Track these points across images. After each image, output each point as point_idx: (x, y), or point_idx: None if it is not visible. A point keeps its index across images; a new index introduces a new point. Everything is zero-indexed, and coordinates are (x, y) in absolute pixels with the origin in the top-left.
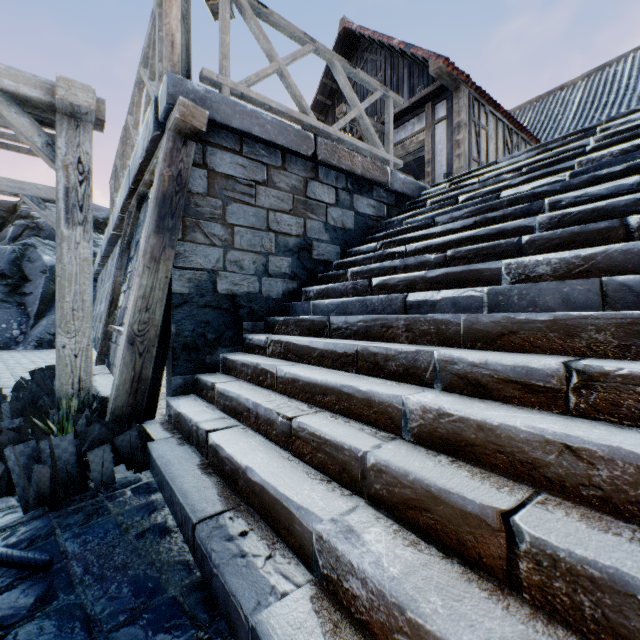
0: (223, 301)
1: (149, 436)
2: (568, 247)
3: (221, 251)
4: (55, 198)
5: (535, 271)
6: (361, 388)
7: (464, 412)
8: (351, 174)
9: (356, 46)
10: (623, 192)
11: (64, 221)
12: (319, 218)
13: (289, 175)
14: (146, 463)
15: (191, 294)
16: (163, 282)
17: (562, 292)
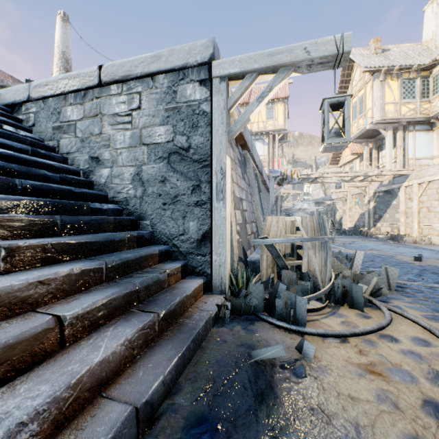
0: None
1: None
2: None
3: None
4: None
5: None
6: None
7: None
8: None
9: None
10: None
11: None
12: None
13: None
14: None
15: None
16: None
17: None
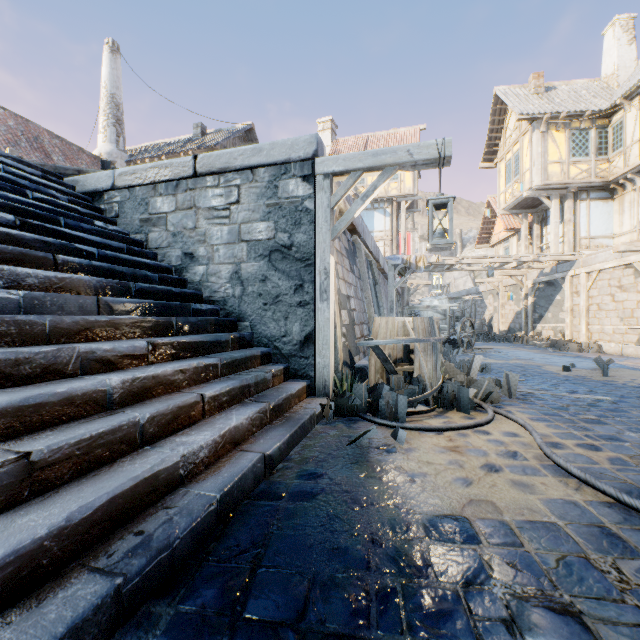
0: None
1: None
2: (19, 263)
3: None
4: None
5: (27, 281)
6: (60, 390)
7: (147, 372)
8: None
9: None
10: (4, 223)
11: None
12: None
13: None
14: None
15: None
16: None
17: (80, 302)
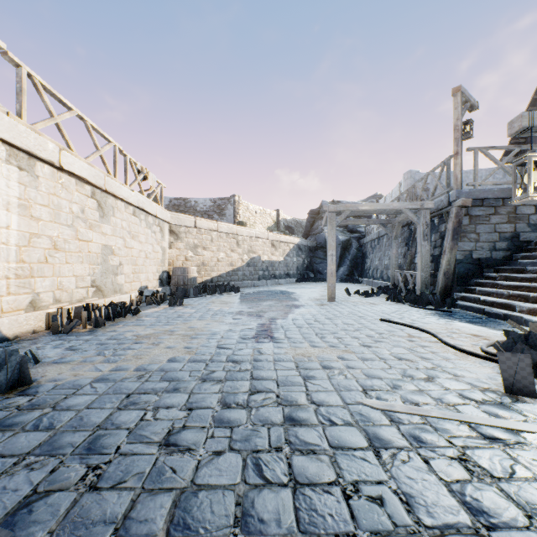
0: (474, 261)
1: (455, 300)
2: None
3: (474, 243)
4: (389, 223)
5: None
6: (532, 284)
7: None
8: None
9: None
10: None
11: (422, 240)
12: (523, 222)
13: (505, 207)
14: (456, 306)
15: (462, 259)
16: (453, 256)
17: None
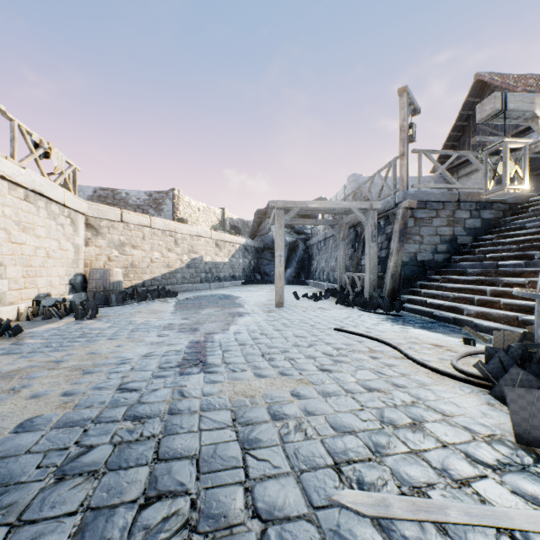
0: (419, 263)
1: (403, 303)
2: None
3: (418, 245)
4: (336, 223)
5: None
6: (476, 287)
7: (499, 289)
8: (478, 202)
9: (488, 84)
10: None
11: (370, 241)
12: (460, 225)
13: (445, 211)
14: (404, 309)
15: (408, 261)
16: (400, 258)
17: None
